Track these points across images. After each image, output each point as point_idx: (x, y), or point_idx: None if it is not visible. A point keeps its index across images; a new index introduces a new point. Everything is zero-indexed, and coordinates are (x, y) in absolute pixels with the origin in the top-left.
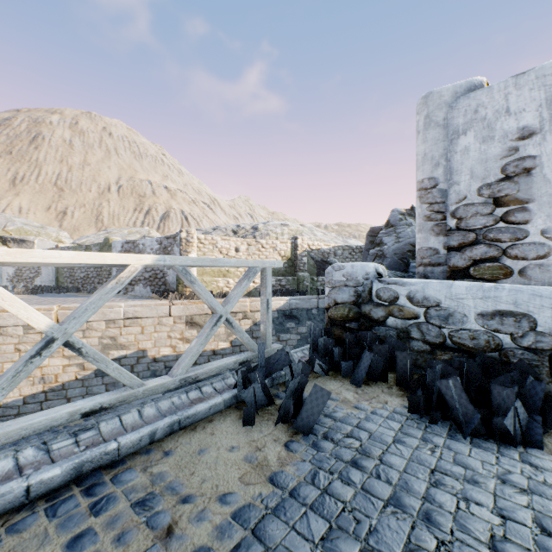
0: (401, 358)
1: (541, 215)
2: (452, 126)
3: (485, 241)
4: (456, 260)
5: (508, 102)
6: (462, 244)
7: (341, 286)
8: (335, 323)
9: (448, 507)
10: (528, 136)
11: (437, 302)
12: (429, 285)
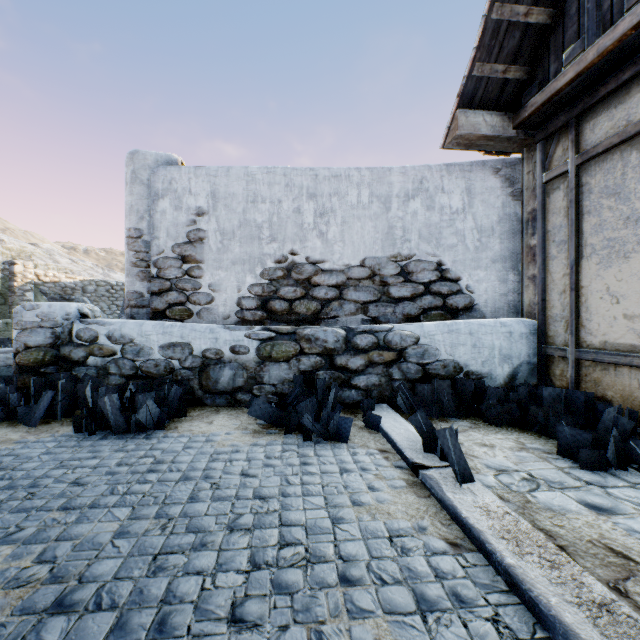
0: (84, 390)
1: (209, 273)
2: (155, 188)
3: (177, 289)
4: (158, 304)
5: (191, 184)
6: (162, 290)
7: (34, 328)
8: (27, 370)
9: (56, 476)
10: (202, 215)
11: (132, 339)
12: (126, 324)
